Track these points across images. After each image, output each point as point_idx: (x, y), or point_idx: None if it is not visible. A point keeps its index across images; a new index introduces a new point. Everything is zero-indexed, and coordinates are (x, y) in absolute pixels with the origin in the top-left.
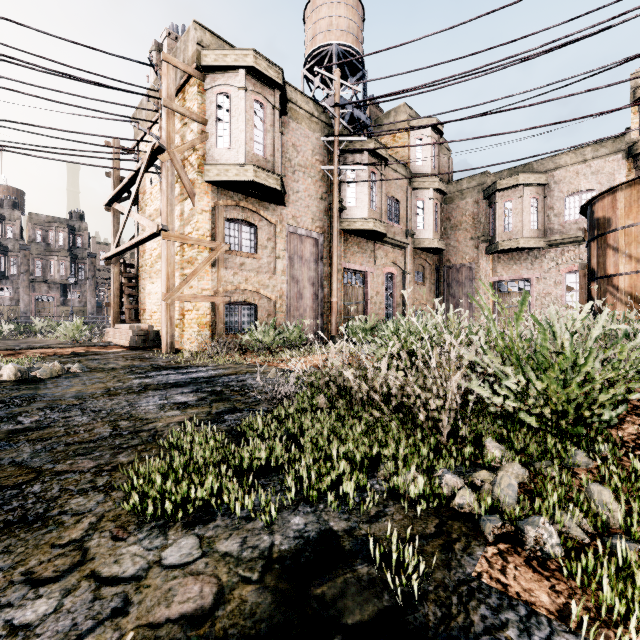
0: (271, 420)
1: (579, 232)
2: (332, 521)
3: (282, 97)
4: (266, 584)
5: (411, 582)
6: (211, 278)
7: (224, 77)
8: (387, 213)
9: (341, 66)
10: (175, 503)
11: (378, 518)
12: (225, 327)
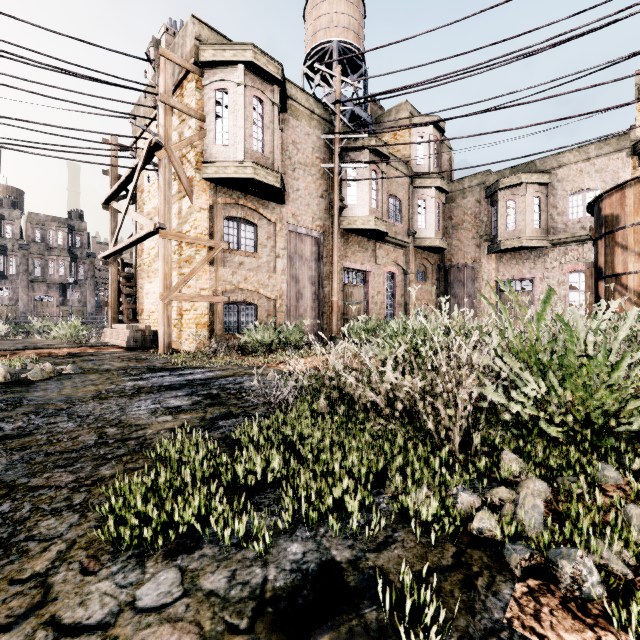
0: (268, 427)
1: (583, 231)
2: (334, 549)
3: (282, 93)
4: (256, 635)
5: (429, 632)
6: (209, 277)
7: (223, 72)
8: (388, 212)
9: (342, 63)
10: (157, 526)
11: (387, 545)
12: (224, 327)
